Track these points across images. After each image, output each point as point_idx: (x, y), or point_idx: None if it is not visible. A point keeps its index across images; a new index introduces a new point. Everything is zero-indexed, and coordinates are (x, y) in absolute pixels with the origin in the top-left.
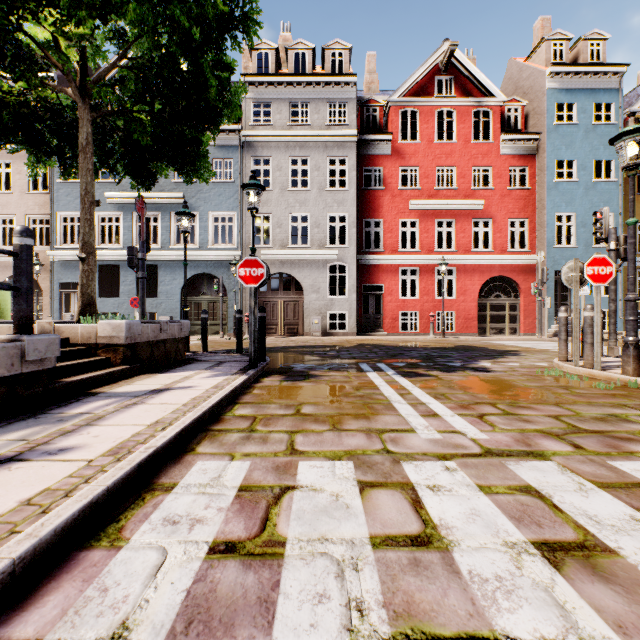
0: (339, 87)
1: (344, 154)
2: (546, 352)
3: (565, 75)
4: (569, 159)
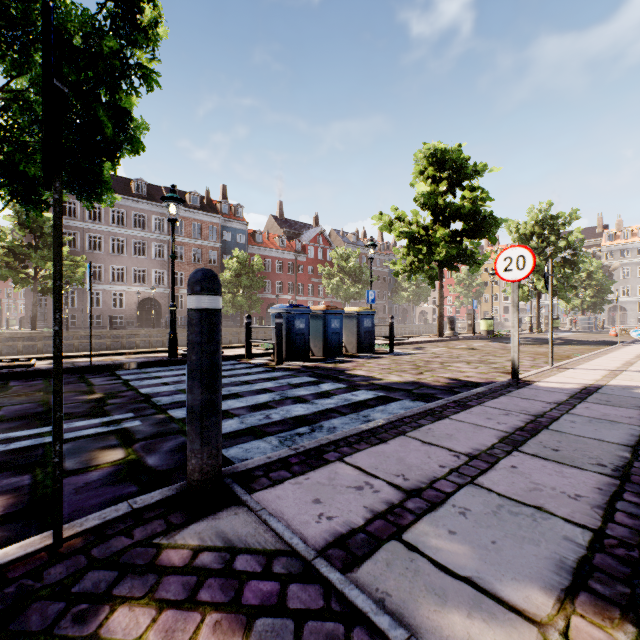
0: None
1: None
2: None
3: None
4: None
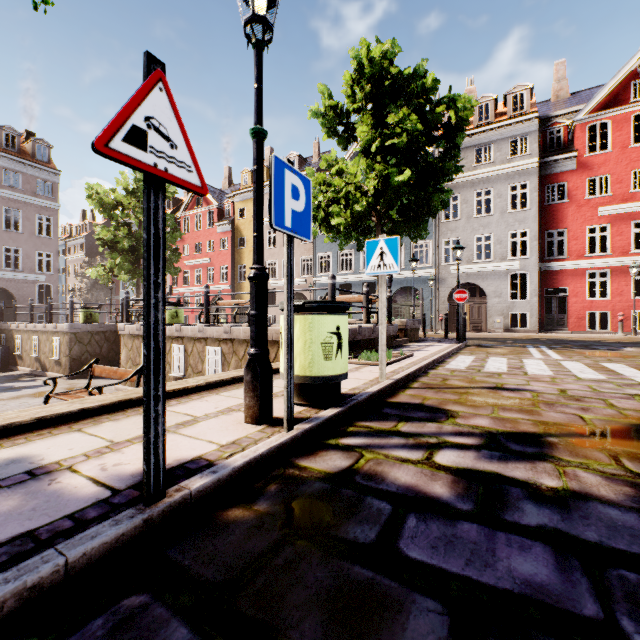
0: (520, 124)
1: (525, 180)
2: None
3: None
4: None
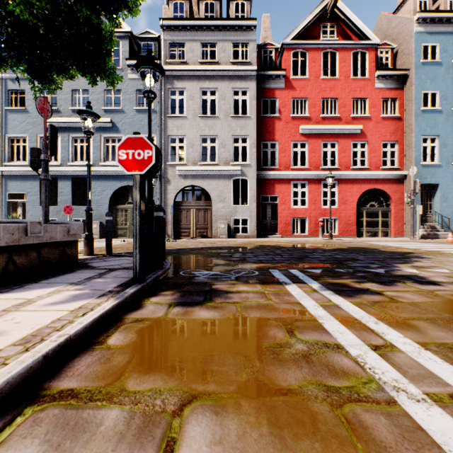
0: (242, 30)
1: (246, 86)
2: (444, 254)
3: (430, 21)
4: (433, 91)
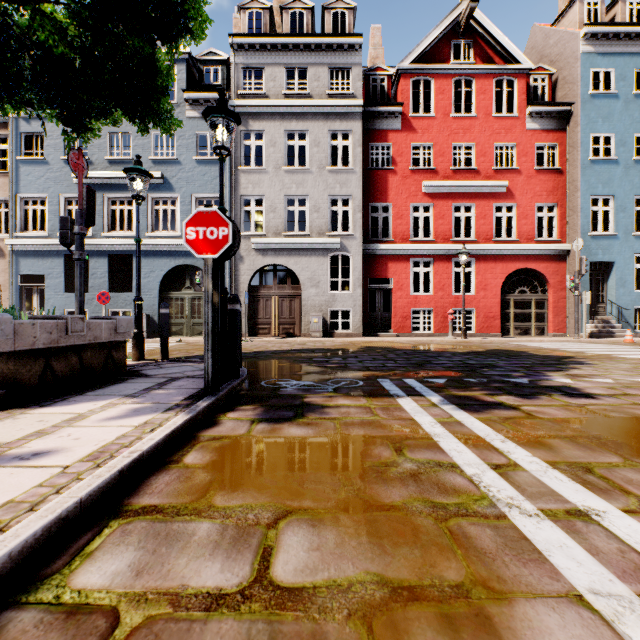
0: (342, 50)
1: (348, 127)
2: (615, 359)
3: (602, 37)
4: (606, 133)
